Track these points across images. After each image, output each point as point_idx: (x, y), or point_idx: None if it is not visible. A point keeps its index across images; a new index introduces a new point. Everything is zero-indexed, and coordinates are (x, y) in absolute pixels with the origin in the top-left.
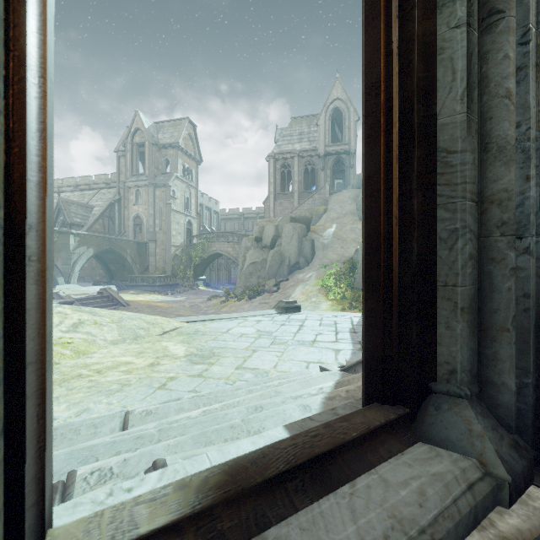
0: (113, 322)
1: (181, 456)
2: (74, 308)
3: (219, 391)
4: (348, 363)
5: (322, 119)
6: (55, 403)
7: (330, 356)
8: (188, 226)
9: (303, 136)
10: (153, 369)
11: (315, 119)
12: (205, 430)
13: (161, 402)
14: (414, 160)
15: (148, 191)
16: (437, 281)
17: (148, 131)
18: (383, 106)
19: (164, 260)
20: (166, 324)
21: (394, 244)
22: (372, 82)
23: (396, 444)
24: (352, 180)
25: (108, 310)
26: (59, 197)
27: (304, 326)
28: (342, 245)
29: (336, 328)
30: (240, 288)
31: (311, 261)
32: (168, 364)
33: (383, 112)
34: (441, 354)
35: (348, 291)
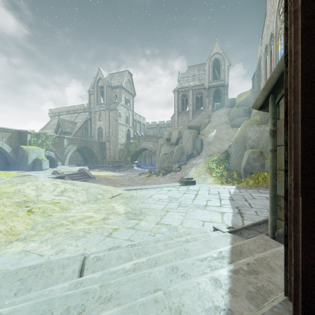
0: (83, 190)
1: None
2: (62, 181)
3: (145, 241)
4: (233, 225)
5: (207, 66)
6: (45, 244)
7: (218, 217)
8: (128, 132)
9: (195, 77)
10: (105, 222)
11: (202, 66)
12: (133, 303)
13: (108, 248)
14: None
15: (106, 113)
16: None
17: (106, 79)
18: None
19: (114, 152)
20: (114, 191)
21: None
22: None
23: None
24: (226, 102)
25: (81, 182)
26: (59, 117)
27: (198, 195)
28: (220, 143)
29: (219, 196)
30: (157, 169)
31: (201, 152)
32: (114, 219)
33: None
34: None
35: (224, 171)
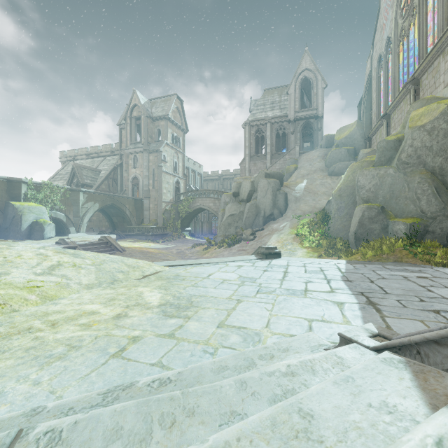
0: (93, 265)
1: None
2: (58, 250)
3: (194, 370)
4: (381, 329)
5: (292, 88)
6: None
7: (334, 312)
8: (176, 185)
9: (275, 104)
10: (117, 324)
11: (285, 89)
12: None
13: (102, 392)
14: None
15: (144, 156)
16: None
17: (144, 106)
18: None
19: (156, 214)
20: (147, 268)
21: None
22: None
23: None
24: (319, 141)
25: (94, 254)
26: (74, 162)
27: (288, 273)
28: (313, 198)
29: (325, 276)
30: (219, 237)
31: (285, 212)
32: (136, 317)
33: None
34: None
35: (322, 239)
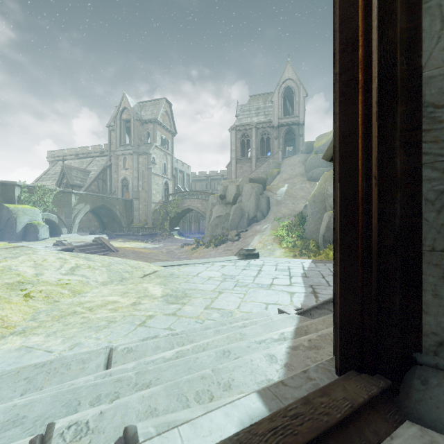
0: (103, 266)
1: (153, 423)
2: (72, 254)
3: (191, 329)
4: (303, 306)
5: (276, 96)
6: (53, 337)
7: (286, 298)
8: (165, 186)
9: (259, 110)
10: (135, 308)
11: (269, 96)
12: (177, 381)
13: (141, 339)
14: (397, 116)
15: (133, 158)
16: (422, 245)
17: (133, 109)
18: (361, 61)
19: (145, 214)
20: (147, 268)
21: (373, 205)
22: (348, 37)
23: (382, 423)
24: (301, 146)
25: (100, 256)
26: (63, 163)
27: (262, 271)
28: (293, 202)
29: (289, 273)
30: (207, 238)
31: (267, 214)
32: (147, 304)
33: (361, 68)
34: (427, 324)
35: (298, 240)
